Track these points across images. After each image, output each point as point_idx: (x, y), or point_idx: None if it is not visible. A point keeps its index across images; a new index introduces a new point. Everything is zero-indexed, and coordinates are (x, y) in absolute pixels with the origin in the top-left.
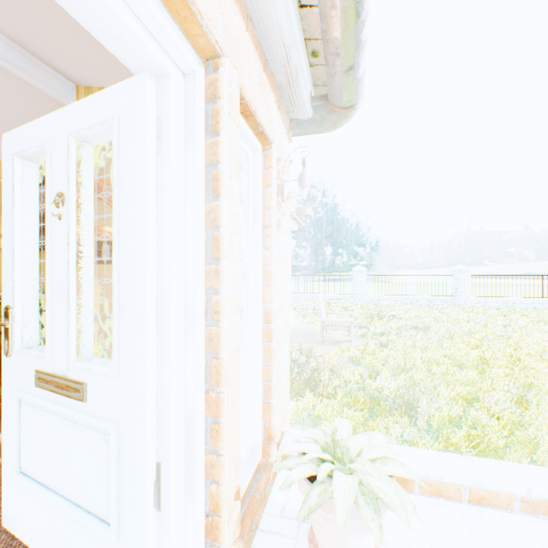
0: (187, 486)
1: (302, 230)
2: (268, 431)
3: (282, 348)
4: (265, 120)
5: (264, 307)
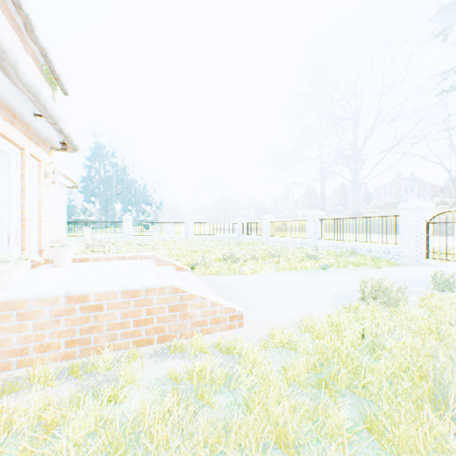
0: (17, 242)
1: (77, 187)
2: (41, 250)
3: (48, 230)
4: (39, 154)
5: (39, 212)
